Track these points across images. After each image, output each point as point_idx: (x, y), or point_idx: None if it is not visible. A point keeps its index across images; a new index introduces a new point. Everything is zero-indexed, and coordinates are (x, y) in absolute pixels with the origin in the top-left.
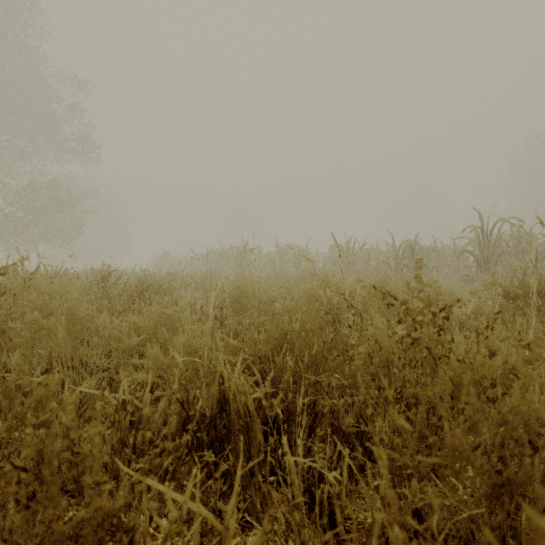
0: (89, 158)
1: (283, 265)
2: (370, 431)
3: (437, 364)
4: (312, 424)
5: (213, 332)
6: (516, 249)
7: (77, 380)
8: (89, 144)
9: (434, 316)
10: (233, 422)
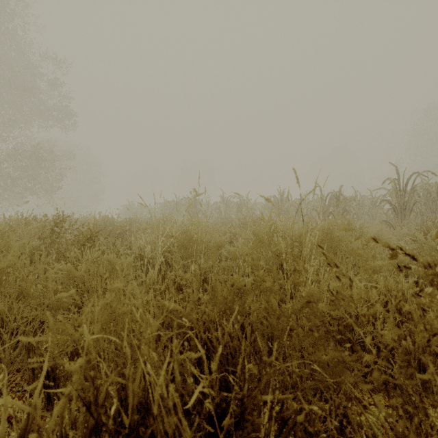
0: (68, 125)
1: (227, 212)
2: None
3: None
4: (278, 436)
5: (147, 289)
6: (426, 198)
7: None
8: (68, 113)
9: None
10: None
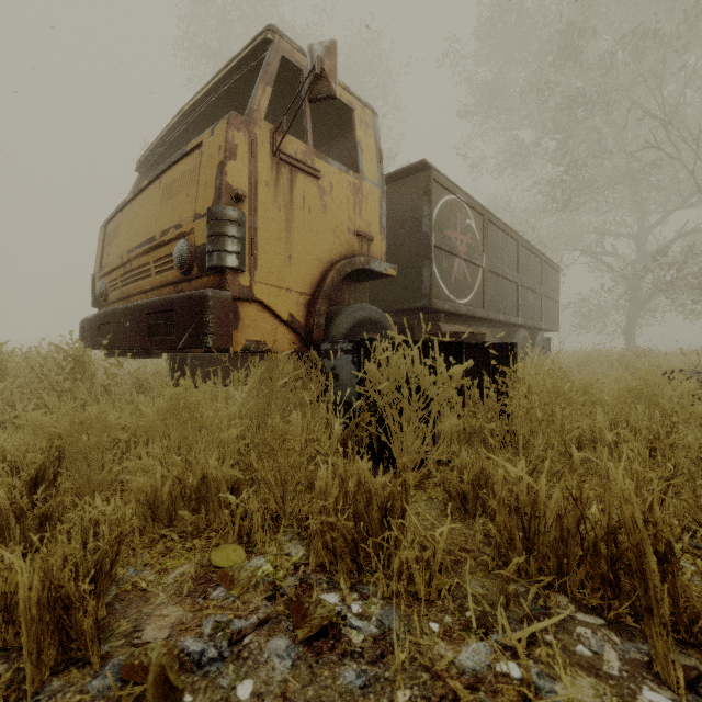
0: None
1: None
2: None
3: None
4: None
5: None
6: None
7: None
8: None
9: None
10: None
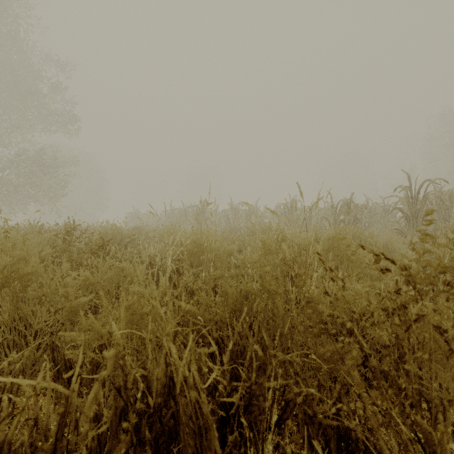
0: (71, 130)
1: (236, 220)
2: (352, 423)
3: (453, 348)
4: (281, 415)
5: (164, 293)
6: (439, 206)
7: (20, 342)
8: (71, 118)
9: (449, 284)
10: (182, 419)
